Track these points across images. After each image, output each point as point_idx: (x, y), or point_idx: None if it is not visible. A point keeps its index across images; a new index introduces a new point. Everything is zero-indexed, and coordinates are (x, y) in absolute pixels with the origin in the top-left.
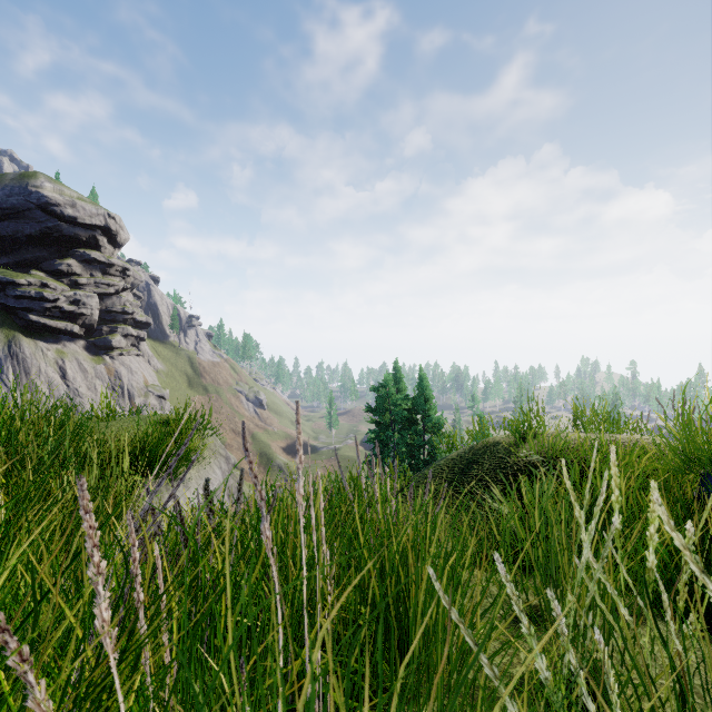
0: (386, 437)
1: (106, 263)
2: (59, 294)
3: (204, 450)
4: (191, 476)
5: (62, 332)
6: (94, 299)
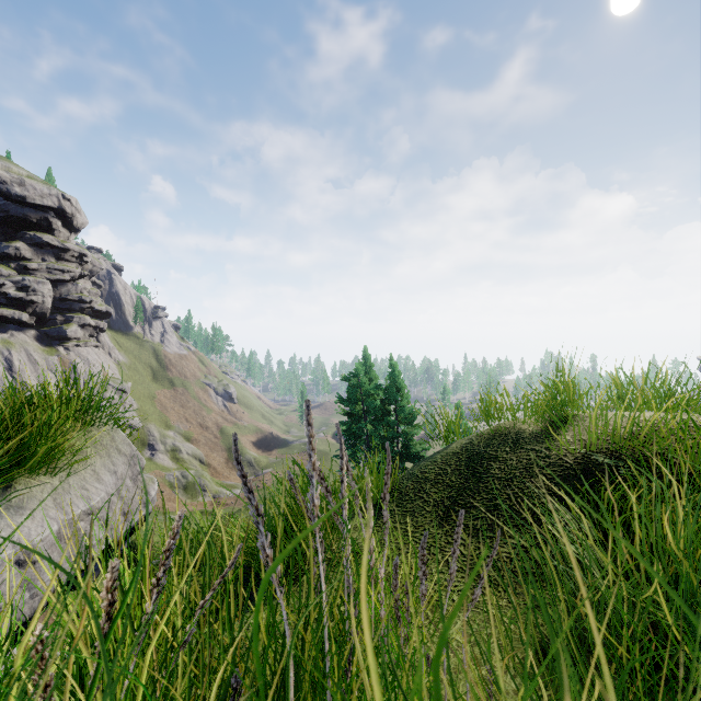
0: (359, 429)
1: (60, 247)
2: (5, 279)
3: (87, 446)
4: (22, 493)
5: (9, 320)
6: (45, 286)
